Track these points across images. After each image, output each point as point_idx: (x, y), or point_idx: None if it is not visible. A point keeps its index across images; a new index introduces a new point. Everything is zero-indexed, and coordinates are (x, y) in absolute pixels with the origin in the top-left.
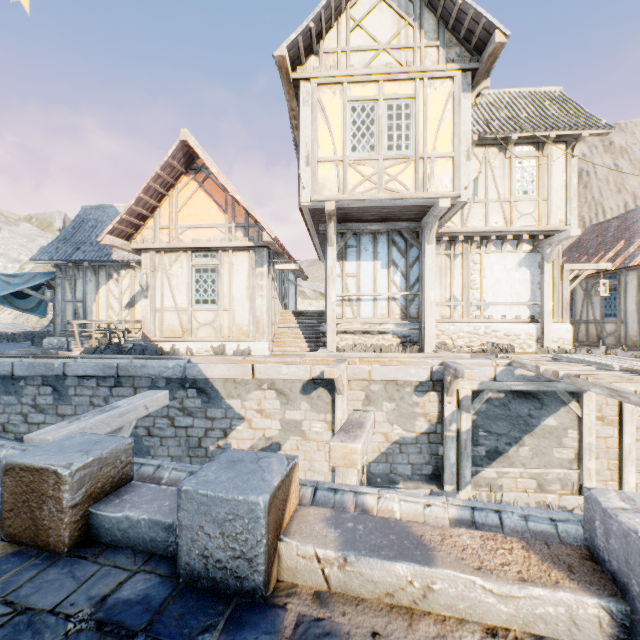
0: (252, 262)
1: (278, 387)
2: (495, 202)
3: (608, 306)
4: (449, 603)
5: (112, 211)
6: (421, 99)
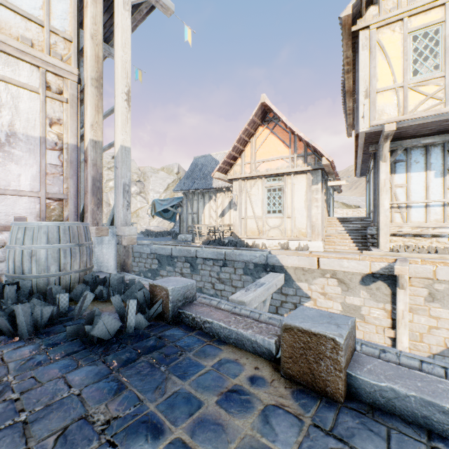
0: (309, 181)
1: (339, 277)
2: None
3: None
4: None
5: (209, 158)
6: None
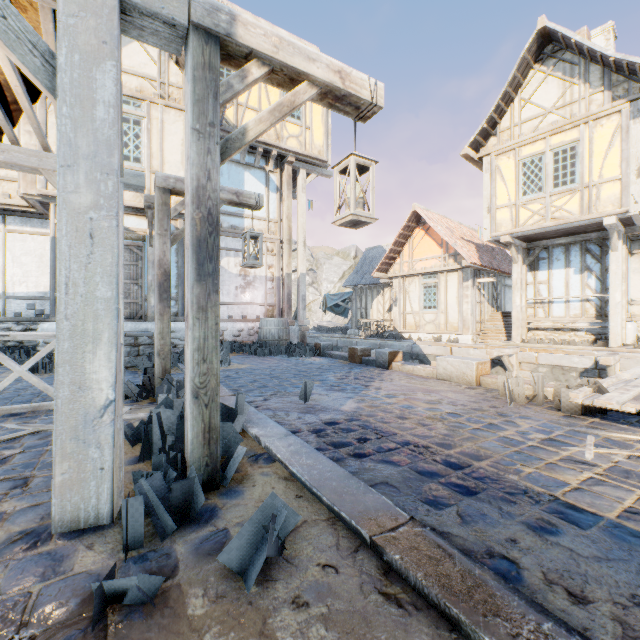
0: (460, 279)
1: None
2: None
3: None
4: (416, 372)
5: (380, 249)
6: (586, 139)
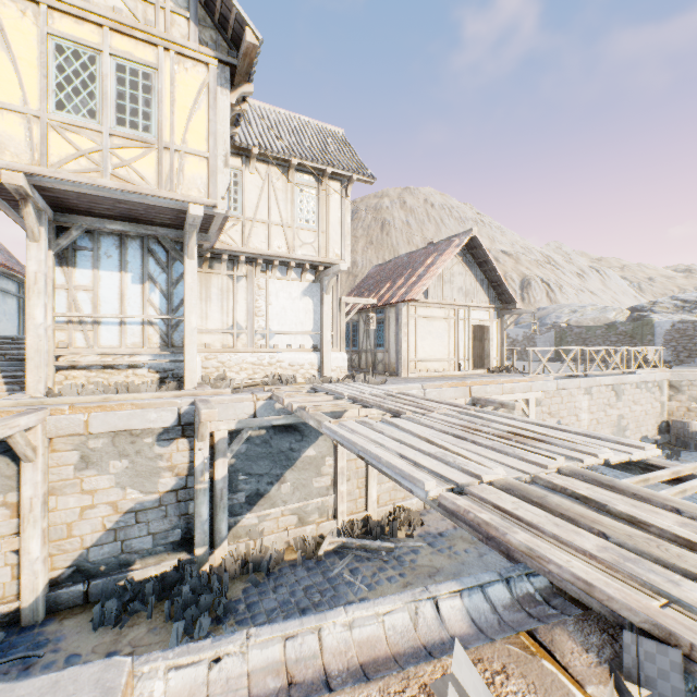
0: None
1: None
2: (278, 225)
3: (379, 337)
4: None
5: None
6: (167, 74)
